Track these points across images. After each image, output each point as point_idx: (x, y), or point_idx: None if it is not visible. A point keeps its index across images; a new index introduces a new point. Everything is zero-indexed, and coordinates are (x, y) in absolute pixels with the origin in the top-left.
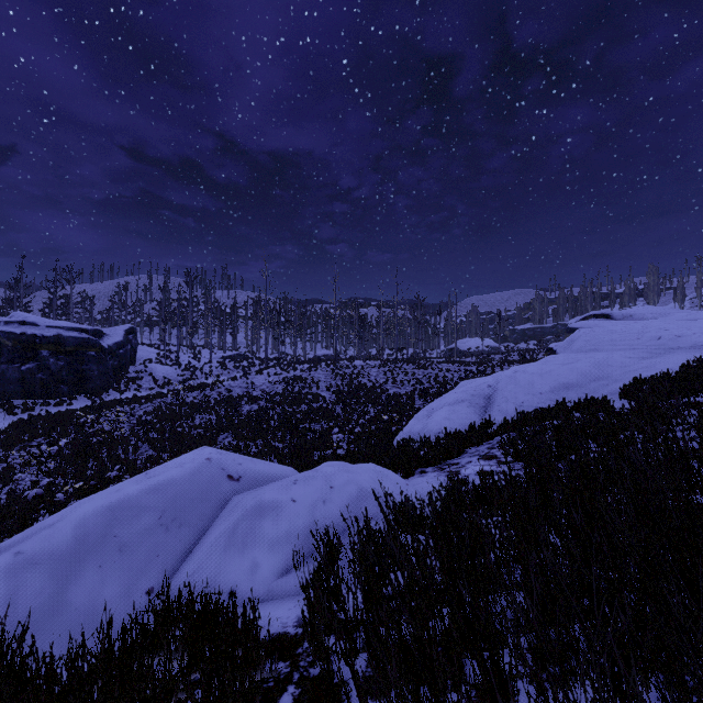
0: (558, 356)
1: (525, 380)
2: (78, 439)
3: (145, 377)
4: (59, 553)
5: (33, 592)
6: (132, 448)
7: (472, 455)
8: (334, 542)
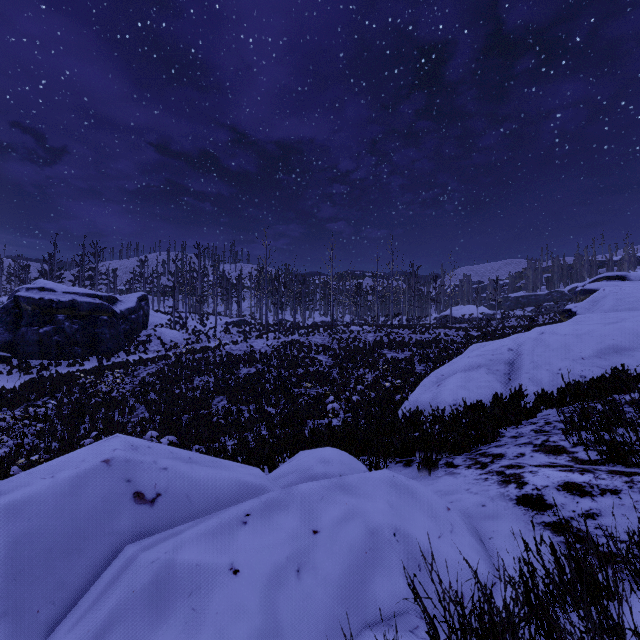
0: (591, 315)
1: (558, 343)
2: (80, 399)
3: (154, 340)
4: None
5: None
6: (128, 410)
7: (521, 443)
8: None
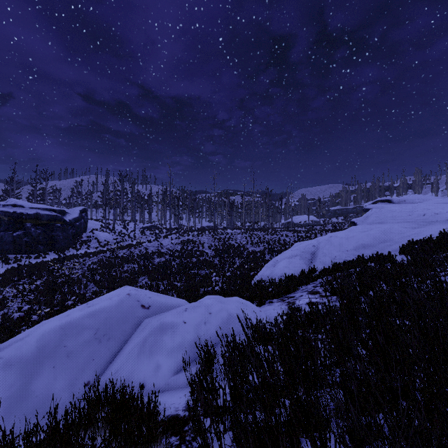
0: (358, 226)
1: (337, 242)
2: (49, 280)
3: (93, 240)
4: (26, 358)
5: (7, 385)
6: (83, 286)
7: (303, 291)
8: (211, 350)
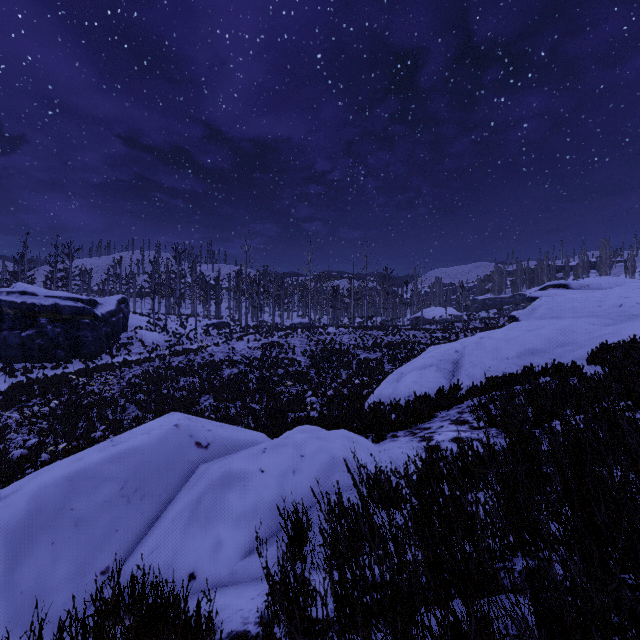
0: (522, 323)
1: (491, 346)
2: (71, 400)
3: (135, 343)
4: (10, 528)
5: None
6: (120, 409)
7: (443, 419)
8: (304, 516)
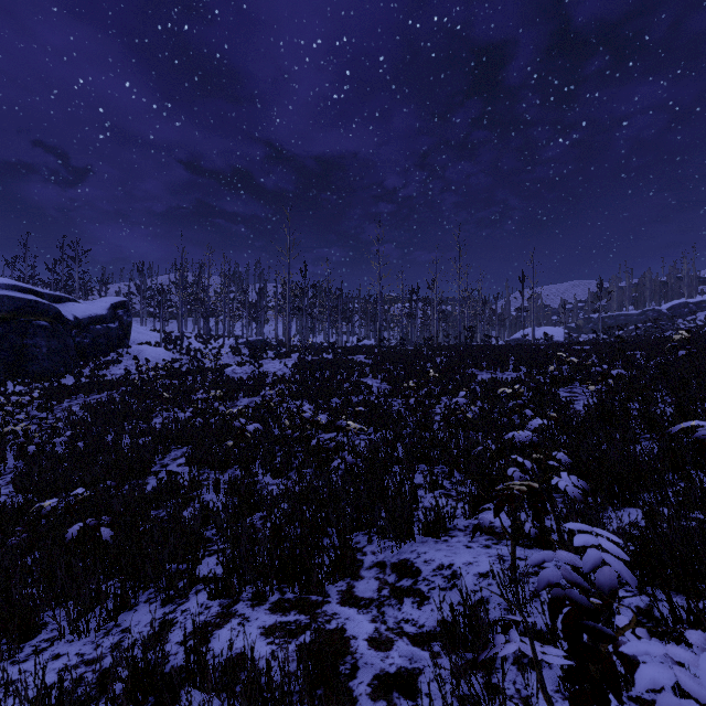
0: None
1: None
2: None
3: (127, 361)
4: None
5: None
6: None
7: None
8: None
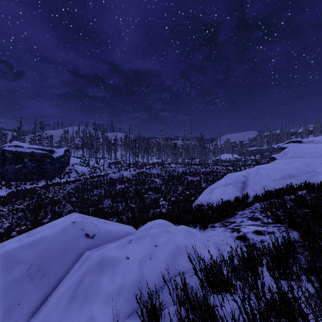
0: (281, 160)
1: (265, 173)
2: (37, 201)
3: (73, 171)
4: None
5: None
6: (62, 206)
7: (243, 216)
8: (157, 295)
